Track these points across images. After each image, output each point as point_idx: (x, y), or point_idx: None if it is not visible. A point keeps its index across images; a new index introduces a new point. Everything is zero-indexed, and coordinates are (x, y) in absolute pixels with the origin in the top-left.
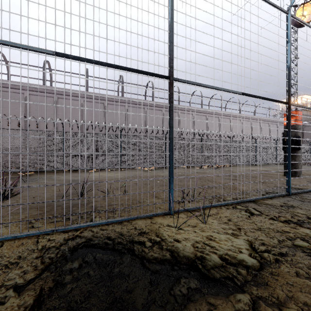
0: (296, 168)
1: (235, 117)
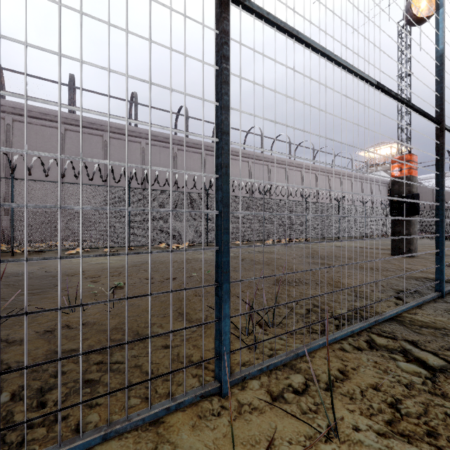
0: (411, 243)
1: (308, 169)
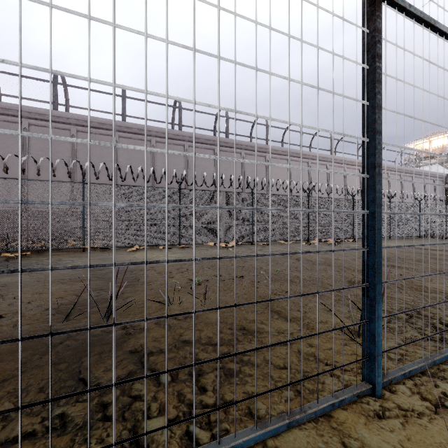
0: None
1: (351, 165)
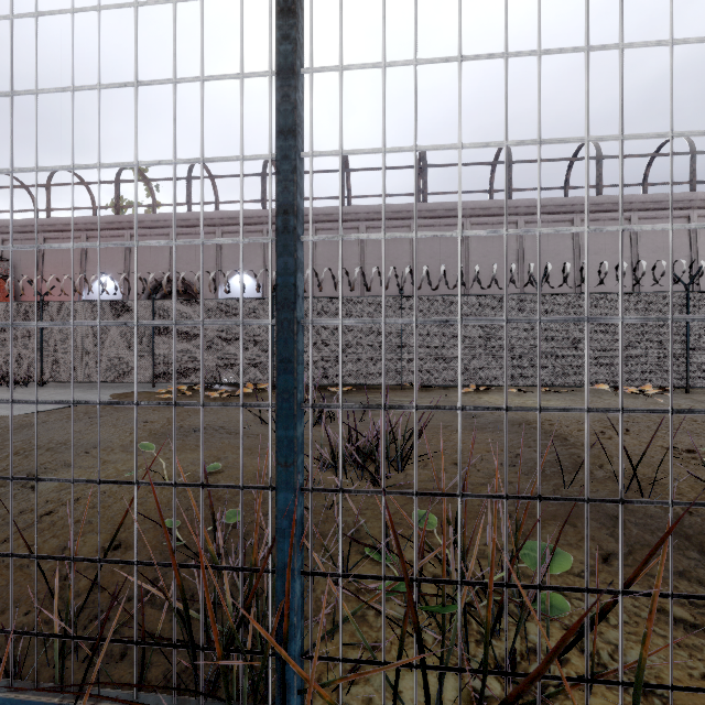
0: None
1: None
